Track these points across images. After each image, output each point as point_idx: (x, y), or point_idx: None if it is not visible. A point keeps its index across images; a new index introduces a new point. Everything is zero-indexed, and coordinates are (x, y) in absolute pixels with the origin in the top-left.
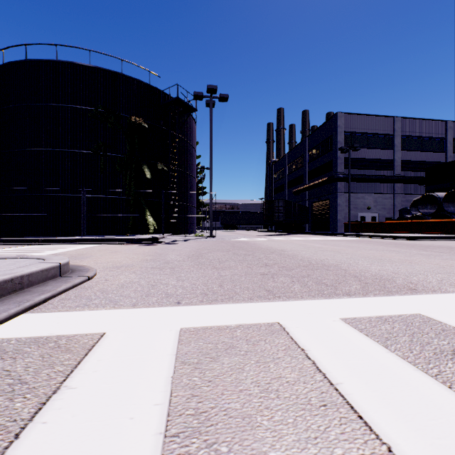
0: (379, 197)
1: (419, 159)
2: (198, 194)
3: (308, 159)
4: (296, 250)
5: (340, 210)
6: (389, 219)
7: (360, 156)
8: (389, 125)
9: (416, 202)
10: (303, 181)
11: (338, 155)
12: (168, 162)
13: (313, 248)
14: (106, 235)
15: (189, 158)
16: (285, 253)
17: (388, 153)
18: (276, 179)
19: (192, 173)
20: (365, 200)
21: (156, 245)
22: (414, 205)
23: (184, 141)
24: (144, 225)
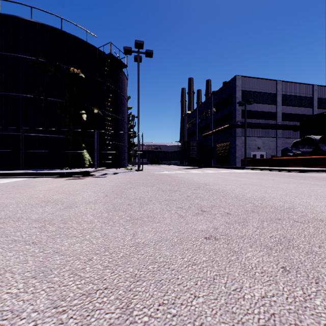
0: (266, 140)
1: (294, 112)
2: (130, 137)
3: (213, 111)
4: (219, 184)
5: (238, 149)
6: (273, 156)
7: (252, 109)
8: (273, 86)
9: (296, 143)
10: (210, 128)
11: (237, 108)
12: (103, 108)
13: (233, 181)
14: (45, 169)
15: (121, 107)
16: (211, 188)
17: (272, 107)
18: (189, 127)
19: (124, 118)
20: (256, 142)
21: (83, 179)
22: (294, 145)
23: (117, 92)
24: (82, 160)
